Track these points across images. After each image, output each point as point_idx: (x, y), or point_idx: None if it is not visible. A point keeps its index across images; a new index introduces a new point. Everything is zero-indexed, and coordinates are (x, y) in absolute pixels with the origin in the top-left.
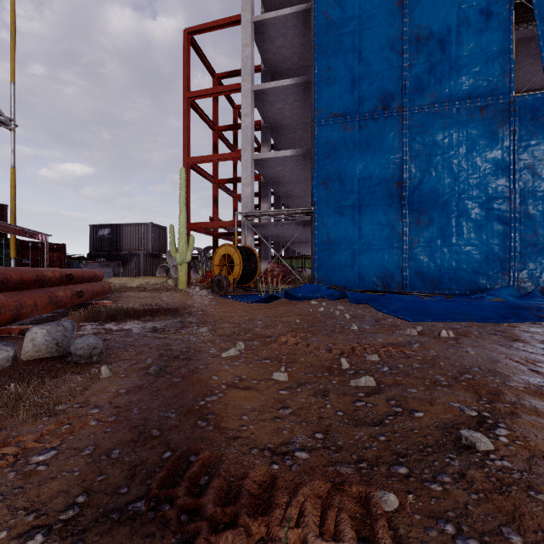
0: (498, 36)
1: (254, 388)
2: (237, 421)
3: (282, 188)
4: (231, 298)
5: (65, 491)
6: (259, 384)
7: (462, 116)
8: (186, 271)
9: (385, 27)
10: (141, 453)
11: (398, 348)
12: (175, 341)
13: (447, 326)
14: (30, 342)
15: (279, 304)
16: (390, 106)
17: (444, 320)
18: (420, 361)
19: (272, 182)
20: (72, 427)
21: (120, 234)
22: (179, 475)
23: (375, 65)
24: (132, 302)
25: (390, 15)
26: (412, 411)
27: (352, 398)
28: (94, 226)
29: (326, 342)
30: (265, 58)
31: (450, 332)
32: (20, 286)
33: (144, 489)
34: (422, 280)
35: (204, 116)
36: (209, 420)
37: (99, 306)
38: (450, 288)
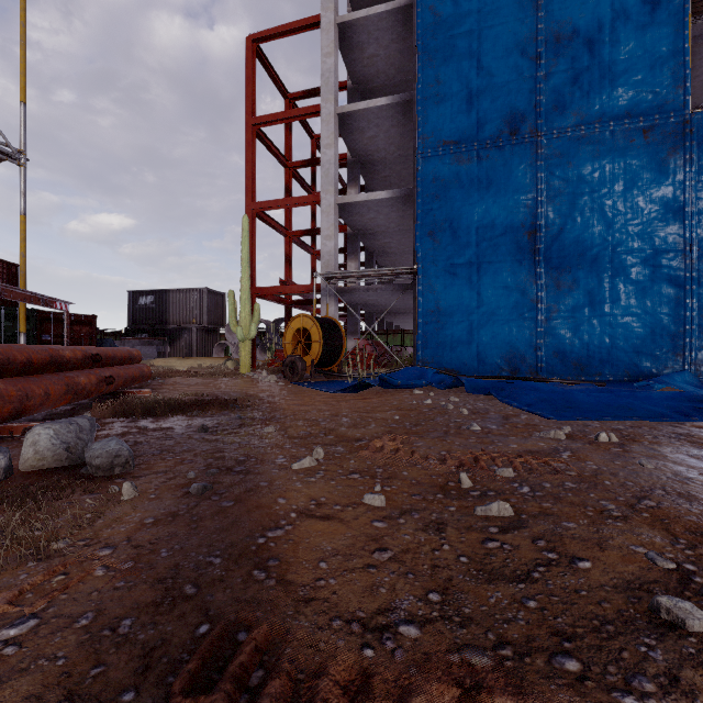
0: (668, 31)
1: (337, 517)
2: (311, 571)
3: (375, 241)
4: (308, 386)
5: (36, 696)
6: (344, 511)
7: (619, 140)
8: (250, 350)
9: (513, 25)
10: (164, 626)
11: (540, 458)
12: (230, 445)
13: (606, 427)
14: (30, 446)
15: (371, 394)
16: (520, 130)
17: (600, 418)
18: (574, 479)
19: (362, 234)
20: (68, 580)
21: (166, 302)
22: (219, 668)
23: (499, 76)
24: (178, 390)
25: (520, 8)
26: (574, 559)
27: (480, 535)
28: (134, 293)
29: (438, 448)
30: (353, 71)
31: (613, 436)
32: (28, 369)
33: (160, 693)
34: (563, 363)
35: (273, 148)
36: (270, 569)
37: (133, 396)
38: (602, 373)
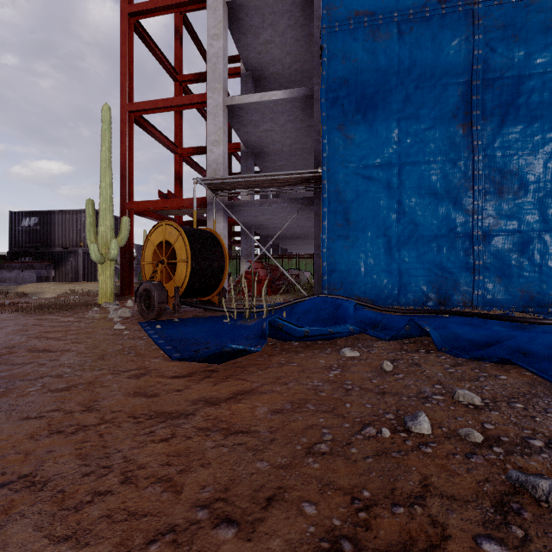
0: None
1: None
2: None
3: (270, 163)
4: (153, 334)
5: None
6: None
7: None
8: (112, 274)
9: None
10: None
11: None
12: None
13: None
14: None
15: (257, 367)
16: None
17: None
18: None
19: (256, 152)
20: None
21: (51, 224)
22: None
23: None
24: None
25: None
26: None
27: None
28: (16, 214)
29: None
30: None
31: None
32: None
33: None
34: (506, 290)
35: (159, 54)
36: None
37: None
38: None
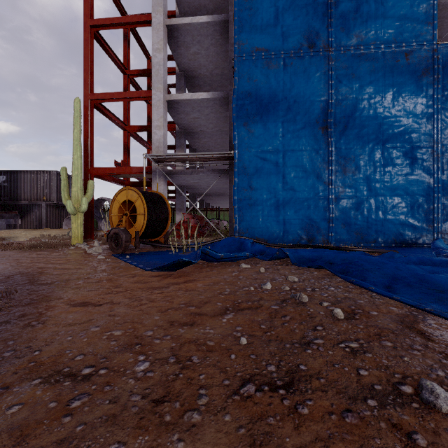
0: None
1: None
2: None
3: (197, 140)
4: (127, 260)
5: None
6: None
7: (388, 60)
8: (82, 222)
9: None
10: None
11: None
12: None
13: None
14: None
15: (195, 272)
16: (316, 44)
17: None
18: None
19: (187, 132)
20: None
21: (18, 182)
22: None
23: None
24: None
25: None
26: None
27: None
28: None
29: None
30: (180, 1)
31: None
32: None
33: None
34: (348, 232)
35: (112, 54)
36: None
37: None
38: (377, 240)
